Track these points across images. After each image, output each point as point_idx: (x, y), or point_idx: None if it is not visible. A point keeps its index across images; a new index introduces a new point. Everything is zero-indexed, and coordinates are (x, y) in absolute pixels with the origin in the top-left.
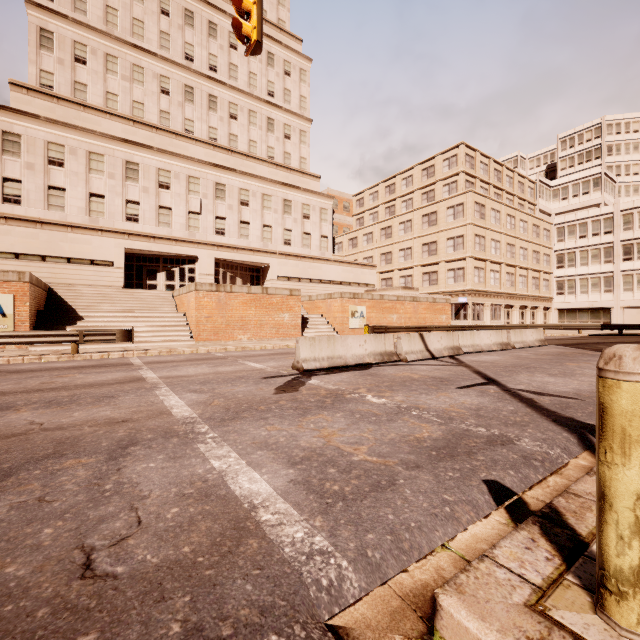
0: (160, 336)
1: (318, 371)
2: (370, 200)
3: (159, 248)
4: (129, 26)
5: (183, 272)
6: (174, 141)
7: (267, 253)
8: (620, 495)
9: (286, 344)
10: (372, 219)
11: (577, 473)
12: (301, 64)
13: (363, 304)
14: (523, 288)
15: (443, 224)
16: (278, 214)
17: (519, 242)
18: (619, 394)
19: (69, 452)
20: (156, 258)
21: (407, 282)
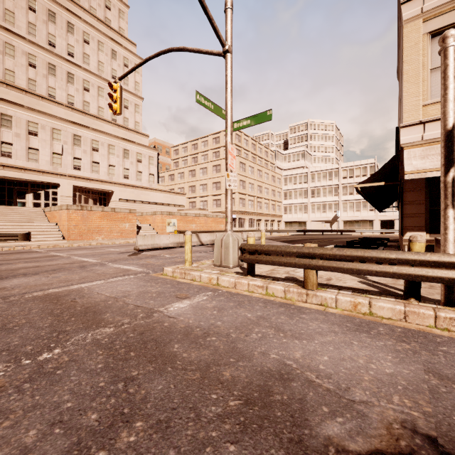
0: (42, 237)
1: (146, 250)
2: (182, 151)
3: (29, 177)
4: (2, 14)
5: (48, 194)
6: (40, 102)
7: (112, 183)
8: (186, 250)
9: (128, 241)
10: (184, 164)
11: None
12: (136, 61)
13: (175, 218)
14: (266, 210)
15: (224, 172)
16: (120, 158)
17: (264, 185)
18: (186, 237)
19: (65, 267)
20: (25, 183)
21: (204, 204)
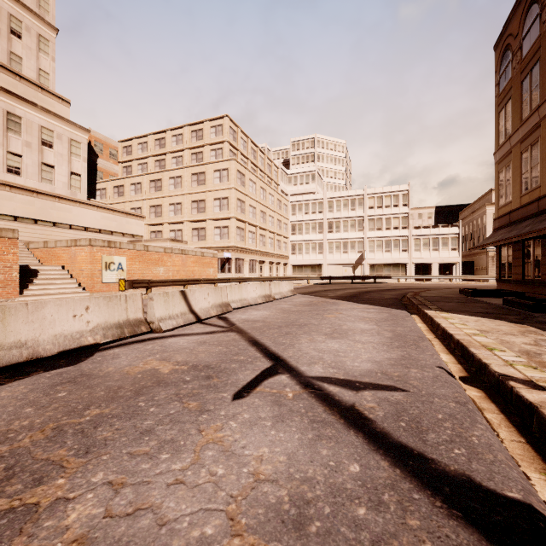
0: None
1: None
2: (139, 149)
3: None
4: None
5: None
6: None
7: None
8: None
9: None
10: (141, 169)
11: None
12: None
13: (122, 254)
14: (271, 248)
15: (211, 185)
16: None
17: (269, 211)
18: None
19: None
20: None
21: (177, 236)
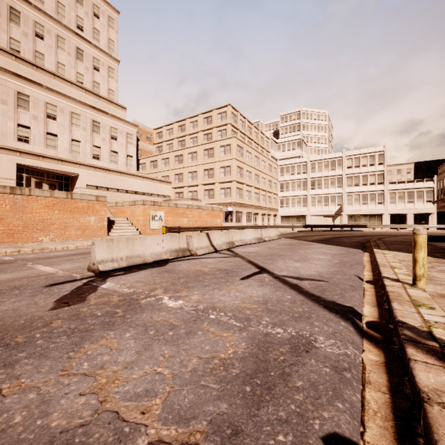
0: None
1: (116, 271)
2: (167, 134)
3: None
4: None
5: None
6: None
7: (76, 164)
8: None
9: (90, 244)
10: (168, 148)
11: (380, 376)
12: (109, 12)
13: (161, 210)
14: (263, 202)
15: (218, 157)
16: (87, 132)
17: (261, 174)
18: None
19: None
20: None
21: (194, 195)
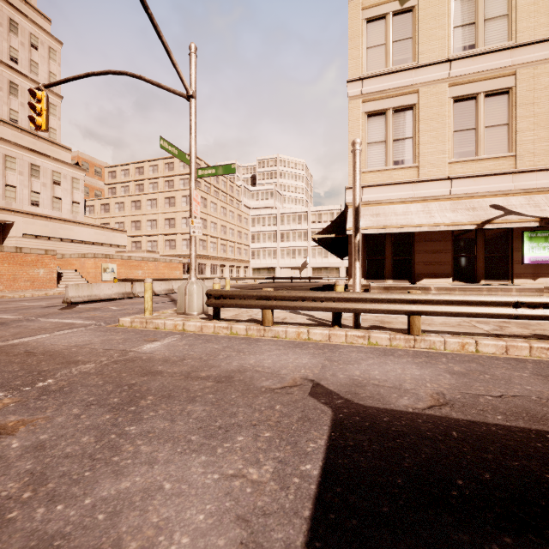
0: None
1: (82, 303)
2: (122, 175)
3: None
4: None
5: None
6: None
7: (11, 211)
8: (146, 298)
9: (45, 293)
10: (124, 191)
11: None
12: (50, 43)
13: (114, 263)
14: (232, 254)
15: (179, 207)
16: (24, 176)
17: (229, 225)
18: (146, 284)
19: None
20: None
21: (153, 246)
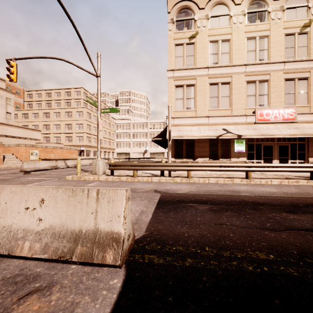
0: None
1: (31, 171)
2: (36, 96)
3: None
4: None
5: None
6: None
7: None
8: (78, 167)
9: None
10: (38, 106)
11: None
12: None
13: (37, 149)
14: (105, 145)
15: (74, 117)
16: None
17: (104, 128)
18: (78, 161)
19: None
20: None
21: (58, 139)
